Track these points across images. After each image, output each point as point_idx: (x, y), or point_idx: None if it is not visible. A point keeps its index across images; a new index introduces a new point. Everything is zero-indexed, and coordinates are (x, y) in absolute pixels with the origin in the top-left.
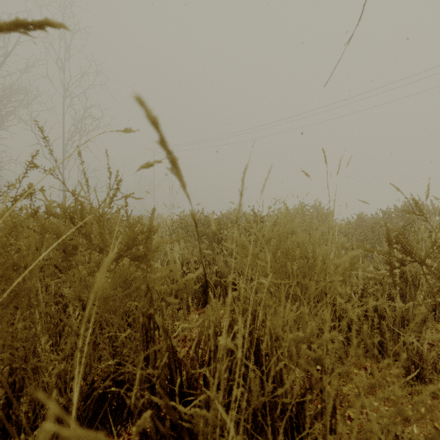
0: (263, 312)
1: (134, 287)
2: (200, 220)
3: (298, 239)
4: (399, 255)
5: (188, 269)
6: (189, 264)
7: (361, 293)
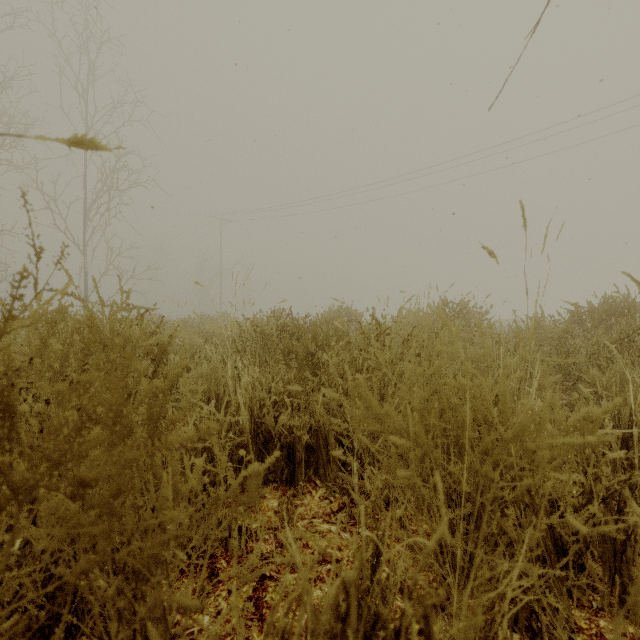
0: (426, 614)
1: (73, 570)
2: (286, 325)
3: (471, 385)
4: (638, 400)
5: (262, 418)
6: (263, 409)
7: (586, 483)
